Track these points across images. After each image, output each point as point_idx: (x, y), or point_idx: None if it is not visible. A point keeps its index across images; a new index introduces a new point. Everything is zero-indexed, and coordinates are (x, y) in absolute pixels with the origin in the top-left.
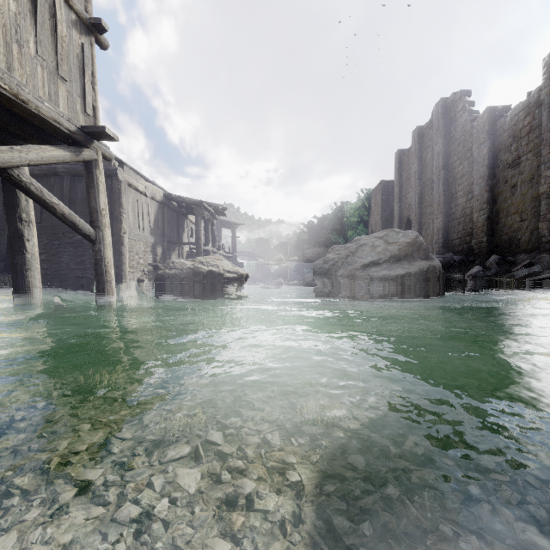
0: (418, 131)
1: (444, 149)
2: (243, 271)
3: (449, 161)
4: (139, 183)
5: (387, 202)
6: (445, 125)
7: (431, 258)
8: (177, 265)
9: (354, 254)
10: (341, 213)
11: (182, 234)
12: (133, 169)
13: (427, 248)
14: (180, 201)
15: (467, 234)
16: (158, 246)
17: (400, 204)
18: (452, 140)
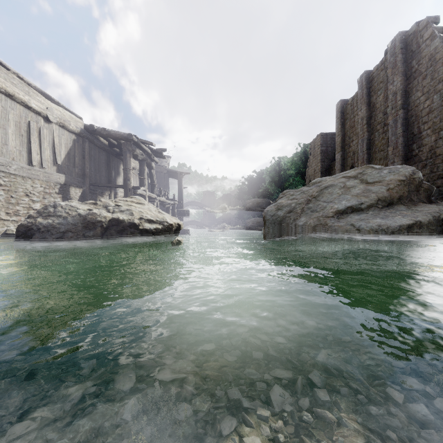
0: (366, 76)
1: (403, 86)
2: (173, 219)
3: (410, 99)
4: (34, 99)
5: (325, 153)
6: (404, 61)
7: (436, 201)
8: (60, 209)
9: (317, 198)
10: (279, 167)
11: (116, 177)
12: (45, 94)
13: (430, 188)
14: (104, 135)
15: (437, 177)
16: (74, 188)
17: (342, 152)
18: (414, 75)
